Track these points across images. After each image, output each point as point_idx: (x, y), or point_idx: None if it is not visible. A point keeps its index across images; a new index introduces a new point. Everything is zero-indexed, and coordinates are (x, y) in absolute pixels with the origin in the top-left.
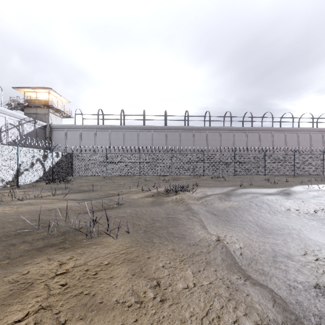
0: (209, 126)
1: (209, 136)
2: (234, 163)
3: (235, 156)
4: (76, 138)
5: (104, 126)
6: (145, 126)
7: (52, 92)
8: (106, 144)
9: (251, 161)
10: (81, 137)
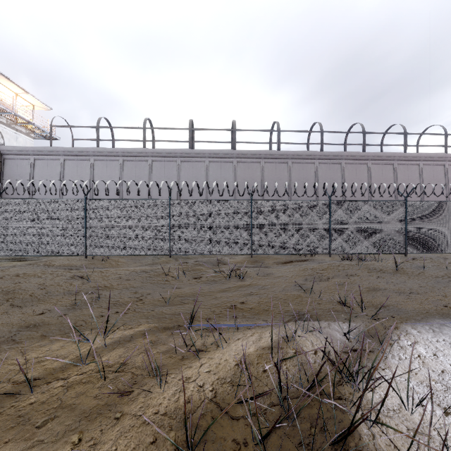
0: (322, 151)
1: (321, 172)
2: (405, 223)
3: (407, 206)
4: (54, 174)
5: (110, 150)
6: (193, 151)
7: (3, 81)
8: (113, 188)
9: (445, 220)
10: (63, 172)
